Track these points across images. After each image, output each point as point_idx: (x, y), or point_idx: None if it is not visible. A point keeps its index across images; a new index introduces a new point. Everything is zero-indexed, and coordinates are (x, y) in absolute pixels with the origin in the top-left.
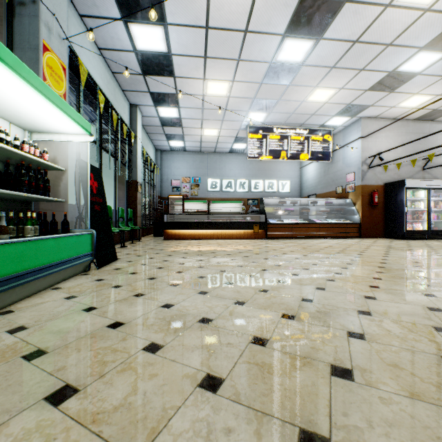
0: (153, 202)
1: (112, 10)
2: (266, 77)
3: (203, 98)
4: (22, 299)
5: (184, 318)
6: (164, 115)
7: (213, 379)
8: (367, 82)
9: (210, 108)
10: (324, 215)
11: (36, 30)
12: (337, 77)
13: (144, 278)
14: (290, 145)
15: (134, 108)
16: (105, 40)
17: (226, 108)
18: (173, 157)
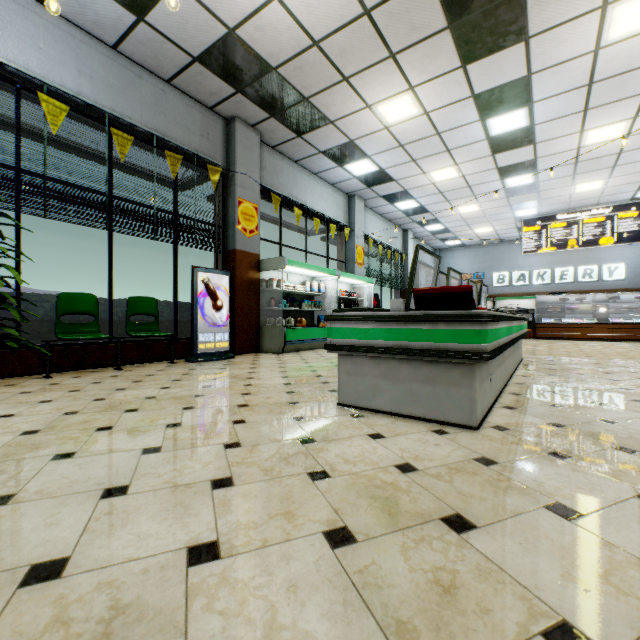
0: None
1: (384, 203)
2: (508, 195)
3: (459, 215)
4: None
5: None
6: (431, 229)
7: None
8: (638, 168)
9: (470, 218)
10: (624, 313)
11: (353, 242)
12: (589, 176)
13: None
14: (581, 230)
15: (406, 232)
16: (382, 211)
17: (485, 215)
18: (452, 254)
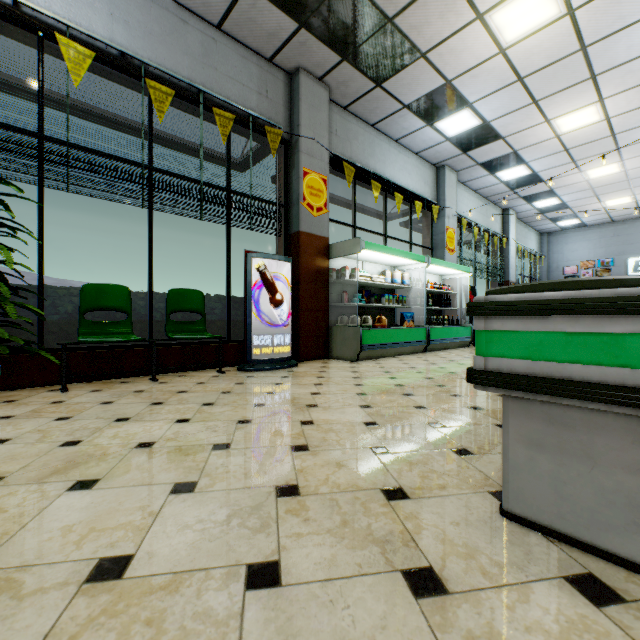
0: None
1: (482, 173)
2: None
3: (586, 182)
4: (445, 349)
5: None
6: (541, 206)
7: None
8: None
9: (602, 185)
10: None
11: (443, 223)
12: None
13: None
14: None
15: (506, 212)
16: (478, 186)
17: (627, 178)
18: (565, 237)
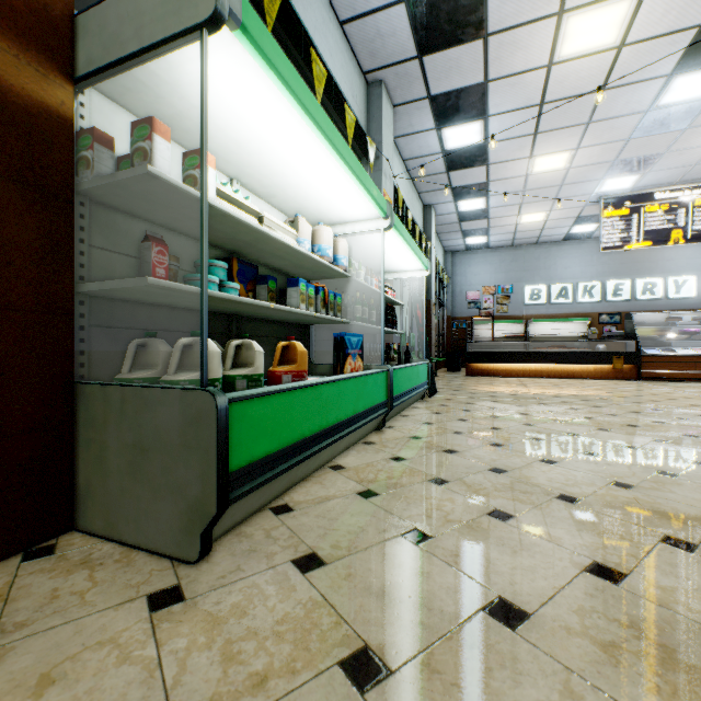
0: (441, 324)
1: (427, 123)
2: (637, 130)
3: (525, 178)
4: (403, 410)
5: (550, 431)
6: (464, 209)
7: (591, 453)
8: None
9: (536, 187)
10: None
11: (379, 182)
12: None
13: (485, 407)
14: (692, 217)
15: (428, 210)
16: (412, 151)
17: (562, 182)
18: (468, 259)
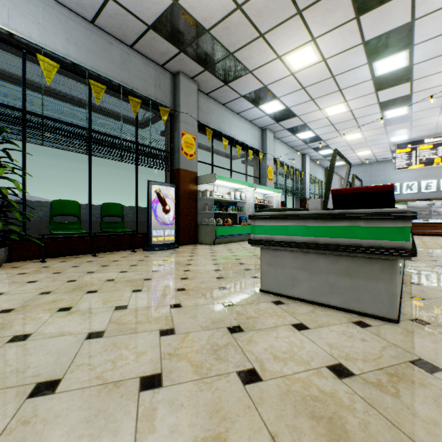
0: None
1: (288, 134)
2: (386, 124)
3: (346, 142)
4: None
5: None
6: (323, 154)
7: None
8: None
9: (354, 144)
10: None
11: (266, 163)
12: None
13: None
14: None
15: (304, 156)
16: (286, 141)
17: (366, 141)
18: (338, 172)
